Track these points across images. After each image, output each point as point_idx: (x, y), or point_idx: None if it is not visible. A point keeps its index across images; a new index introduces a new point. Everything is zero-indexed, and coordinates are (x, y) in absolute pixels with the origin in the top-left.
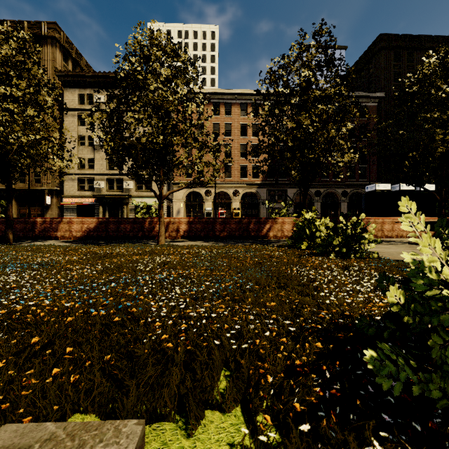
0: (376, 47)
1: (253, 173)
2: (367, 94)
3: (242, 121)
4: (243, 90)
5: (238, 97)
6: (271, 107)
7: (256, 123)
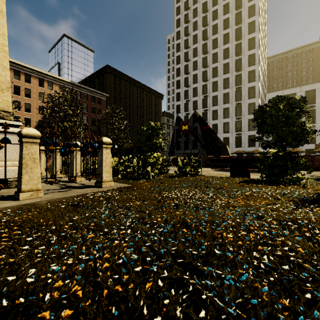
0: (106, 70)
1: (25, 122)
2: (101, 93)
3: (15, 83)
4: (16, 61)
5: (12, 64)
6: (41, 80)
7: (28, 88)
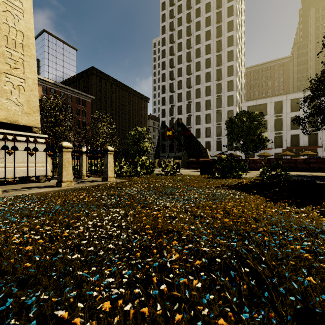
0: (91, 71)
1: None
2: (86, 94)
3: None
4: None
5: None
6: None
7: None
